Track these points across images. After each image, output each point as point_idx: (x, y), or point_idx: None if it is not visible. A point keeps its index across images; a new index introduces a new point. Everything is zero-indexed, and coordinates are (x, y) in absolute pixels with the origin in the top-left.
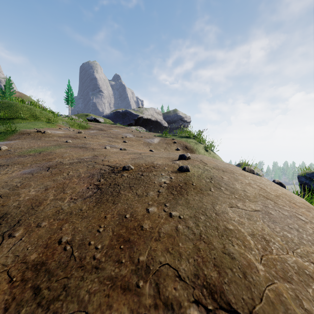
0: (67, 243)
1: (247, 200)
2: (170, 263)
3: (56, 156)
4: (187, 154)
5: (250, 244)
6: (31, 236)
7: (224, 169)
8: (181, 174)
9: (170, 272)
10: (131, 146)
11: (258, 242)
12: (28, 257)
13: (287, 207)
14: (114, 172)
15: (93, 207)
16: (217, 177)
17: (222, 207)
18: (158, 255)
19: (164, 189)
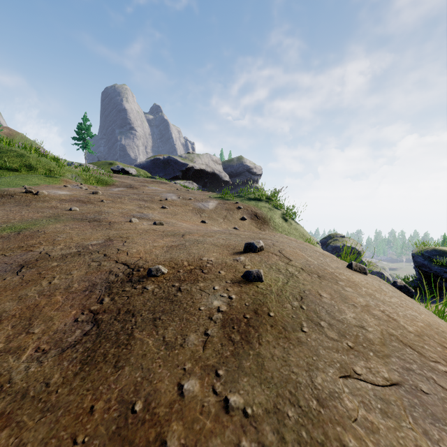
0: None
1: (372, 355)
2: None
3: (44, 239)
4: (258, 242)
5: None
6: None
7: (321, 270)
8: (249, 289)
9: None
10: (173, 215)
11: None
12: None
13: (443, 363)
14: (131, 281)
15: (73, 376)
16: (311, 295)
17: (327, 378)
18: None
19: (216, 326)
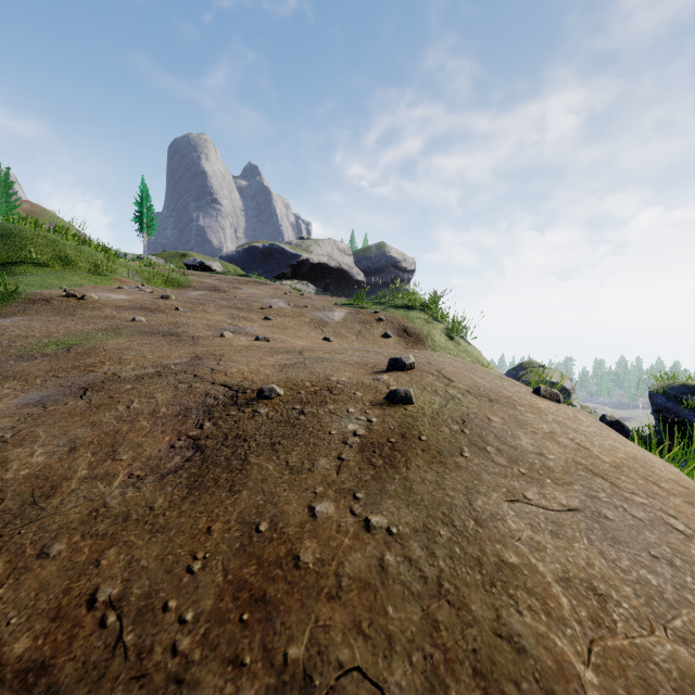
0: (111, 606)
1: (549, 482)
2: (363, 665)
3: (106, 357)
4: (408, 357)
5: (562, 606)
6: (22, 584)
7: (493, 393)
8: (394, 411)
9: (363, 694)
10: (281, 329)
11: (581, 600)
12: (6, 649)
13: (642, 495)
14: (237, 405)
15: (181, 500)
16: (477, 419)
17: (489, 501)
18: (335, 642)
19: (352, 451)
